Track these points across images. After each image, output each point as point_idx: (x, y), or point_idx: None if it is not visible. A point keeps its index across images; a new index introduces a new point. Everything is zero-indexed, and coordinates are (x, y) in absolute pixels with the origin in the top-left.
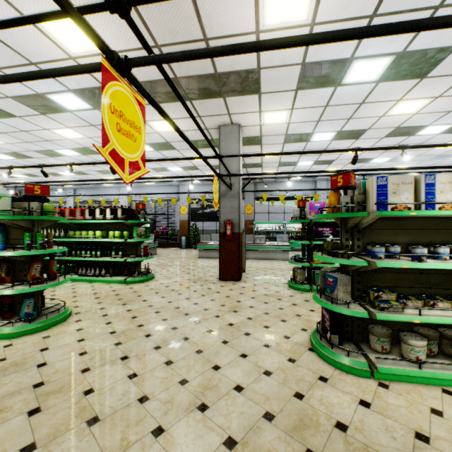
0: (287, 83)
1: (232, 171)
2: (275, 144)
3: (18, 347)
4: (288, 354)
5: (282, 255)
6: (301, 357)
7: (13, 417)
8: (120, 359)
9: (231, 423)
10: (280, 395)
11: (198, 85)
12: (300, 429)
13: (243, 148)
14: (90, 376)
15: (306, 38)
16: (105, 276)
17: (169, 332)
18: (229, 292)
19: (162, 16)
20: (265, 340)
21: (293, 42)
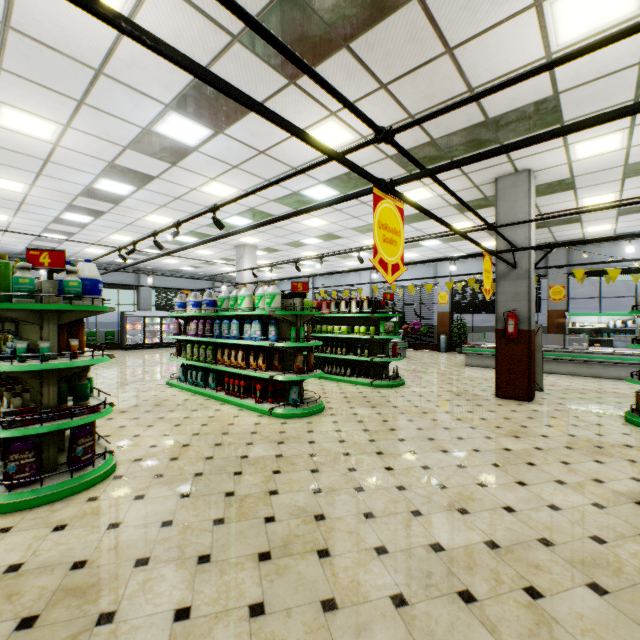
0: (613, 96)
1: (516, 241)
2: (604, 183)
3: (290, 426)
4: (594, 498)
5: (624, 371)
6: (616, 507)
7: (301, 469)
8: (375, 453)
9: (494, 532)
10: (567, 531)
11: (461, 140)
12: (588, 565)
13: (539, 200)
14: (351, 459)
15: (575, 126)
16: (350, 376)
17: (424, 442)
18: (510, 413)
19: (417, 88)
20: (559, 476)
21: (558, 133)
